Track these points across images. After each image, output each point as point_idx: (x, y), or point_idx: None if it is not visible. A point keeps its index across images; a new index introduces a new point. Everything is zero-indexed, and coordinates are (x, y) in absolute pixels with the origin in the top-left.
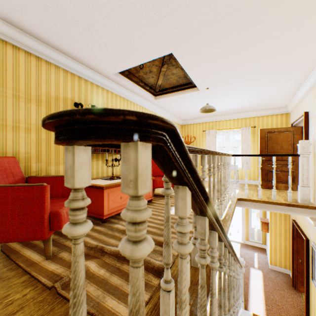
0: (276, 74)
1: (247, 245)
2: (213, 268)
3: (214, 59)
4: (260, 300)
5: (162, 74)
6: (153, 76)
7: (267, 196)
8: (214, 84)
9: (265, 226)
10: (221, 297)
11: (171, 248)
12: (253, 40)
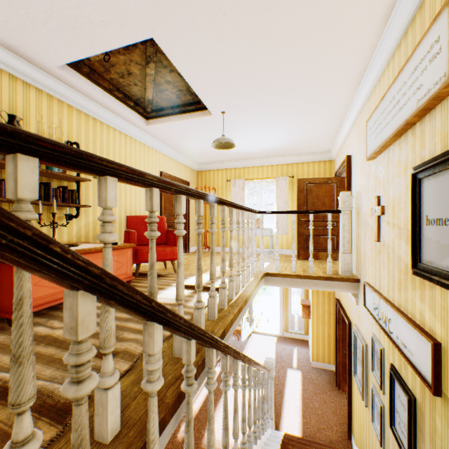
0: (311, 99)
1: (286, 338)
2: (152, 394)
3: (223, 60)
4: (297, 412)
5: (149, 80)
6: (137, 83)
7: (304, 268)
8: (232, 106)
9: (306, 311)
10: (191, 437)
11: (28, 367)
12: (272, 34)
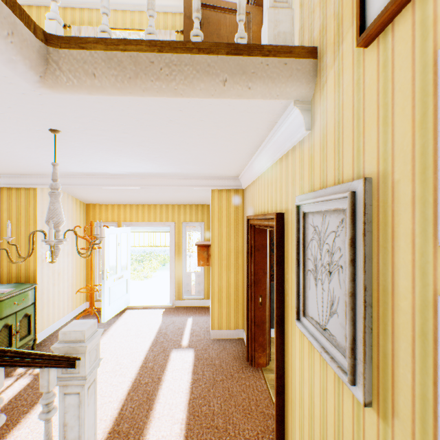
0: None
1: (178, 308)
2: None
3: None
4: (175, 437)
5: None
6: None
7: None
8: None
9: (204, 254)
10: None
11: None
12: None
